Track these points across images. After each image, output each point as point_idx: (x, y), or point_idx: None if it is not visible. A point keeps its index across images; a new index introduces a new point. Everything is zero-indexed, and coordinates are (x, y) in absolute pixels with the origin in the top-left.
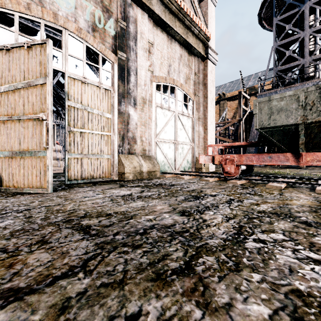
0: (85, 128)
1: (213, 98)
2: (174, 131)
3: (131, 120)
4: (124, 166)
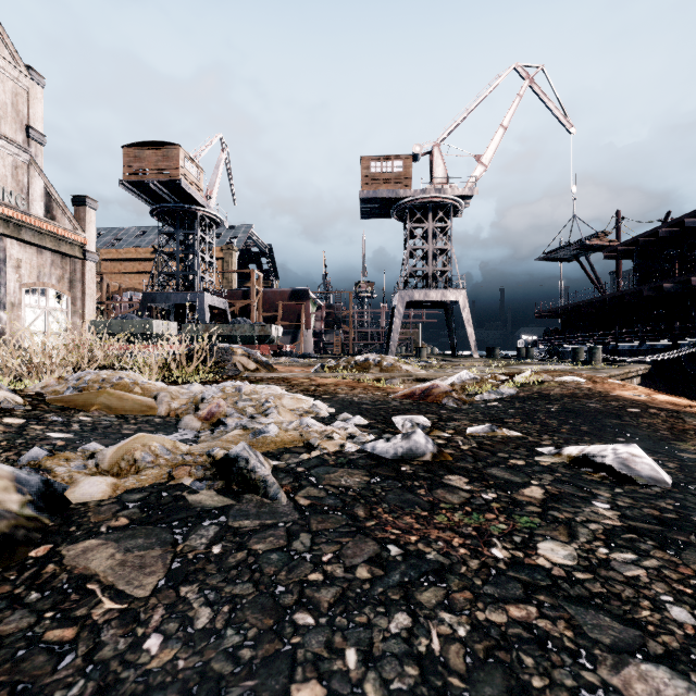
0: None
1: (94, 293)
2: (45, 324)
3: (2, 320)
4: None
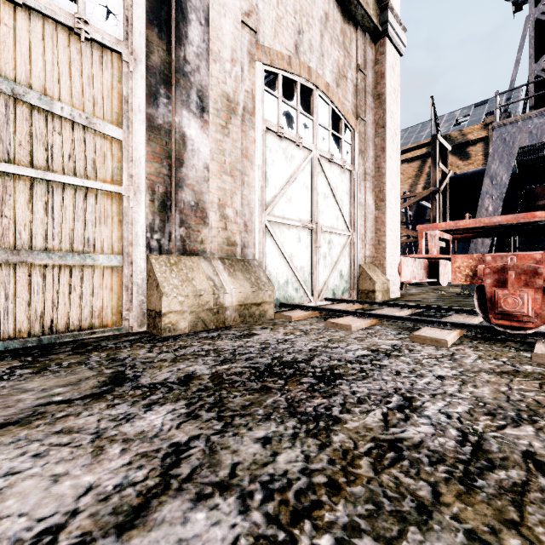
0: (15, 161)
1: (396, 130)
2: (310, 200)
3: (191, 153)
4: (161, 290)
